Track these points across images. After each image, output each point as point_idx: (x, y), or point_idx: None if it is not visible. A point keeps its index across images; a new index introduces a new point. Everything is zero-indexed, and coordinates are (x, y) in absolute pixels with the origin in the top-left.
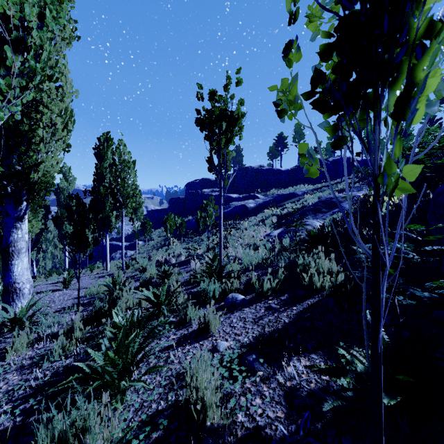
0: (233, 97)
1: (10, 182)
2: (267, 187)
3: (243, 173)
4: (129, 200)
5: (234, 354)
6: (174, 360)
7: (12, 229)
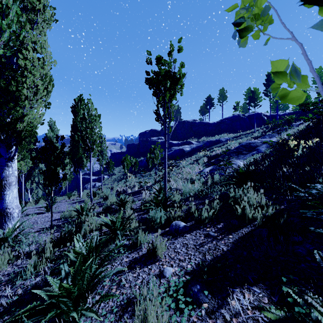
0: (175, 61)
1: (2, 130)
2: (199, 136)
3: (181, 125)
4: (95, 145)
5: (179, 283)
6: (125, 284)
7: (4, 167)
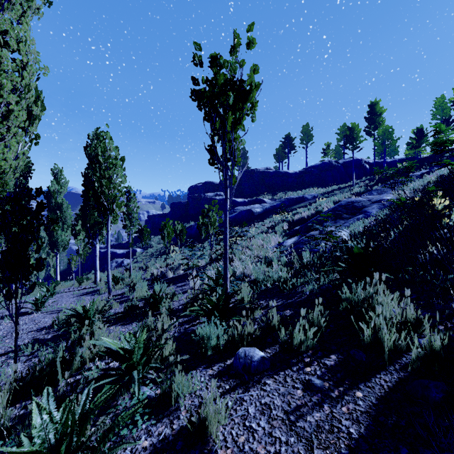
0: (243, 64)
1: None
2: (274, 191)
3: (249, 175)
4: (116, 204)
5: None
6: None
7: None
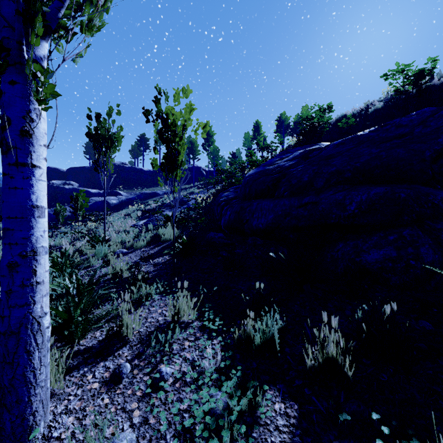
0: (114, 122)
1: None
2: (130, 185)
3: None
4: None
5: (129, 262)
6: None
7: None
